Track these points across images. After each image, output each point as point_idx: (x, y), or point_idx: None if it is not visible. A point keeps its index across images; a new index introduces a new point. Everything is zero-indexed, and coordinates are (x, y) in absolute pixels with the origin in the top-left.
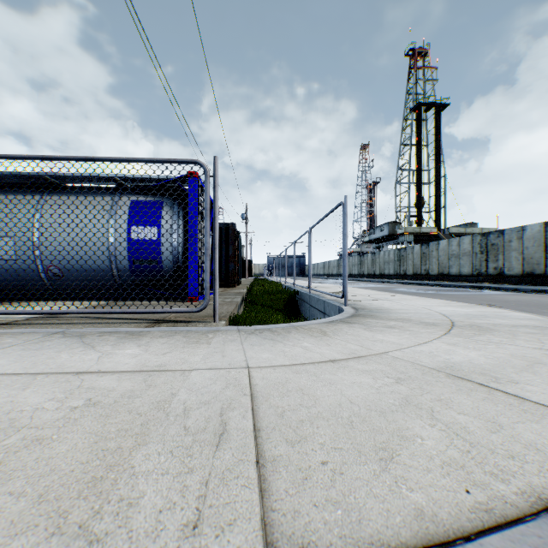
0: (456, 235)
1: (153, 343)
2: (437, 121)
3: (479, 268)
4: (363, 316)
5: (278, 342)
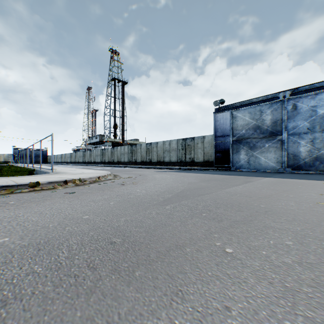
0: (130, 144)
1: None
2: (123, 89)
3: (130, 159)
4: (55, 173)
5: (20, 178)
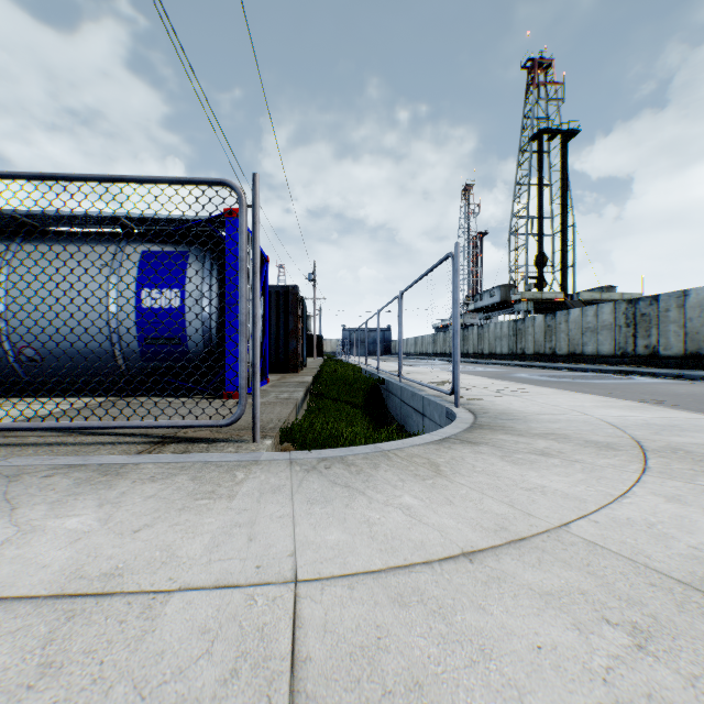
0: (589, 303)
1: (130, 498)
2: (563, 153)
3: (625, 346)
4: (489, 428)
5: (358, 495)
